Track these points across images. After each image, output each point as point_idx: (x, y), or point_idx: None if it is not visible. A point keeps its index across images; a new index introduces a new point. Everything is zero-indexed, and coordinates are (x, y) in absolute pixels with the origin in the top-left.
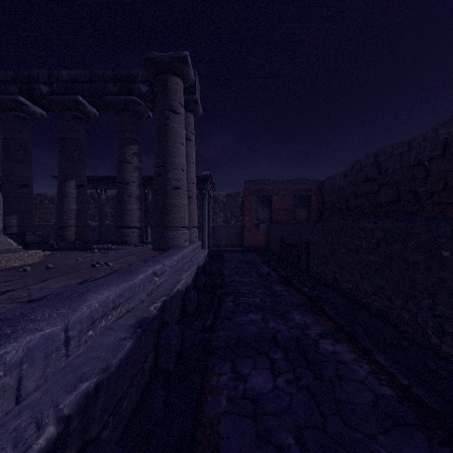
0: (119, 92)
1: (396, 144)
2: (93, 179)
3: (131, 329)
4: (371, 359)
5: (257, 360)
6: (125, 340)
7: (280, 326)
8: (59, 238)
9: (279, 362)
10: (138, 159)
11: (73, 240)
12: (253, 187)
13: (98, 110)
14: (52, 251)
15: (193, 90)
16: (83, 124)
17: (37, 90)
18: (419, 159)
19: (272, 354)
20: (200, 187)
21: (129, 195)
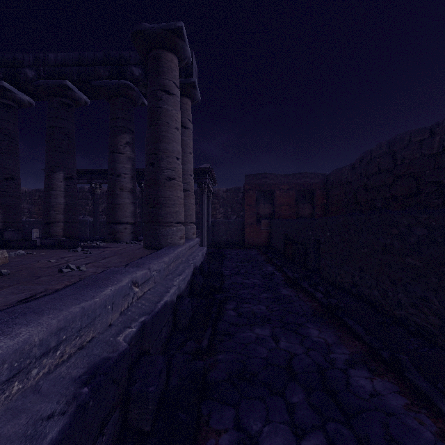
0: (110, 76)
1: (415, 131)
2: (88, 173)
3: (72, 388)
4: (432, 410)
5: (270, 406)
6: (51, 419)
7: (295, 347)
8: (46, 234)
9: (301, 409)
10: (131, 149)
11: (61, 237)
12: (255, 181)
13: (89, 97)
14: (31, 250)
15: (190, 72)
16: (73, 112)
17: (22, 75)
18: (444, 146)
19: (290, 394)
20: (199, 180)
21: (121, 187)
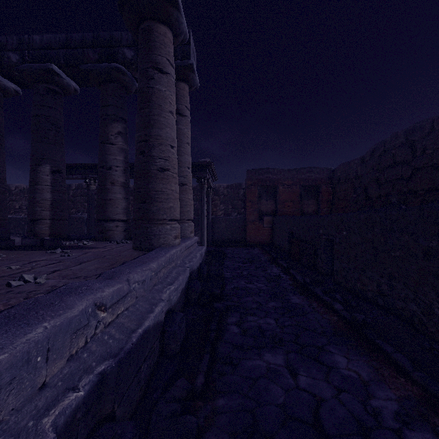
0: (99, 59)
1: None
2: (82, 167)
3: None
4: None
5: None
6: None
7: (320, 386)
8: (31, 233)
9: None
10: (123, 140)
11: (47, 235)
12: (257, 176)
13: (79, 85)
14: (5, 251)
15: (188, 54)
16: (61, 100)
17: (5, 60)
18: None
19: None
20: (198, 175)
21: (112, 181)
